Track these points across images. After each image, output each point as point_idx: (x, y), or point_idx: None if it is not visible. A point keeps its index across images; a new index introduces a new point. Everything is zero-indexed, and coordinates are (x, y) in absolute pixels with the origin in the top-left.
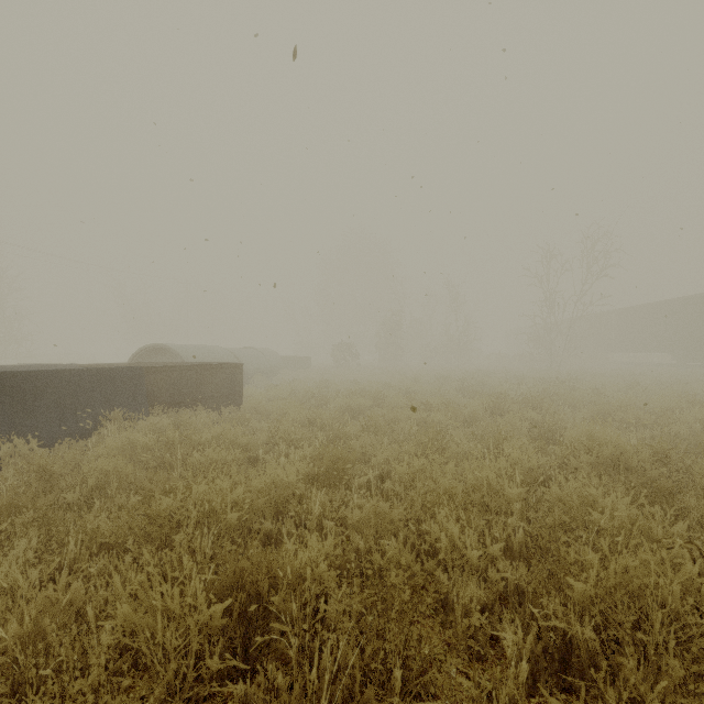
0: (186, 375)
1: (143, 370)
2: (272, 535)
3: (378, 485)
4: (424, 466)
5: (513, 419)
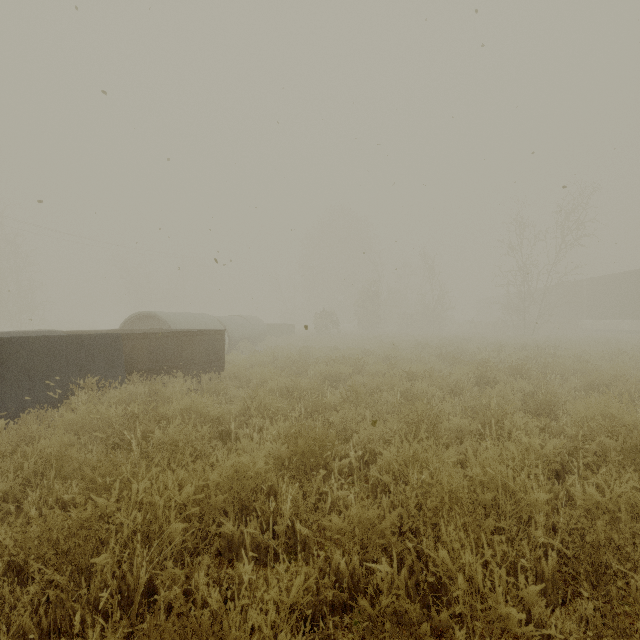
0: (166, 342)
1: (121, 336)
2: (233, 538)
3: (361, 468)
4: (416, 453)
5: (504, 390)
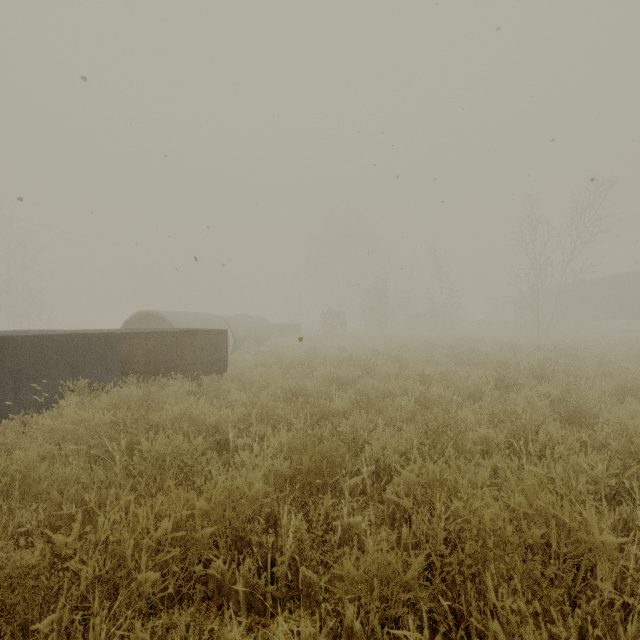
0: (165, 342)
1: (116, 336)
2: (224, 579)
3: (375, 487)
4: (442, 474)
5: (530, 396)
